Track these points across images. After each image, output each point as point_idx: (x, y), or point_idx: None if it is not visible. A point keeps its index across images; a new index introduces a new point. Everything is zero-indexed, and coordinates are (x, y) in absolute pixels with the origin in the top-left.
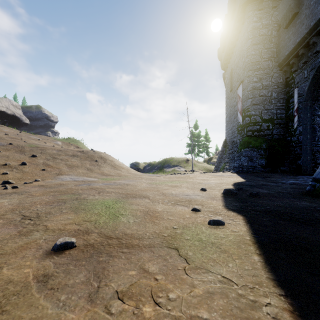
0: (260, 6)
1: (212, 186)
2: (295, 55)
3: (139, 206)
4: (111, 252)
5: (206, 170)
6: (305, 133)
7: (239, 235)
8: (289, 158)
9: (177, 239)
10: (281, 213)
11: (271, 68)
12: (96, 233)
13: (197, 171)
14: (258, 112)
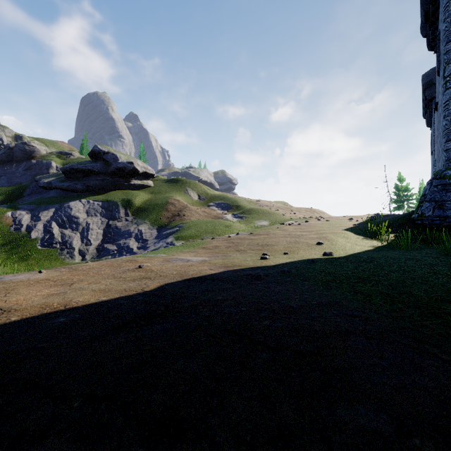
0: None
1: None
2: None
3: None
4: None
5: None
6: None
7: None
8: None
9: None
10: None
11: None
12: None
13: None
14: None
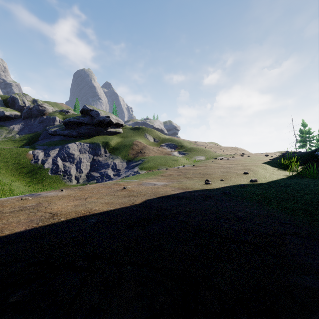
0: None
1: None
2: None
3: None
4: None
5: None
6: None
7: None
8: None
9: None
10: None
11: None
12: None
13: None
14: None
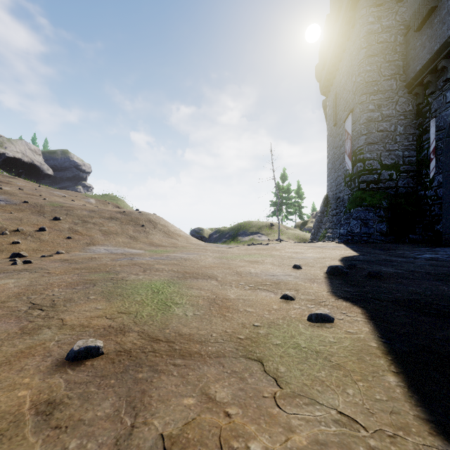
0: (379, 0)
1: (309, 262)
2: (431, 69)
3: (202, 291)
4: (157, 364)
5: (299, 240)
6: (447, 185)
7: (359, 340)
8: (423, 221)
9: (261, 345)
10: (421, 304)
11: (395, 90)
12: (136, 332)
13: (286, 240)
14: (375, 155)
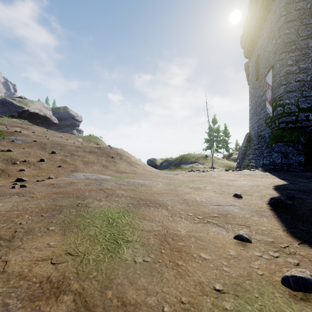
0: None
1: (246, 190)
2: None
3: (153, 224)
4: None
5: (227, 167)
6: None
7: None
8: None
9: None
10: None
11: (311, 47)
12: (73, 293)
13: (217, 168)
14: (293, 101)
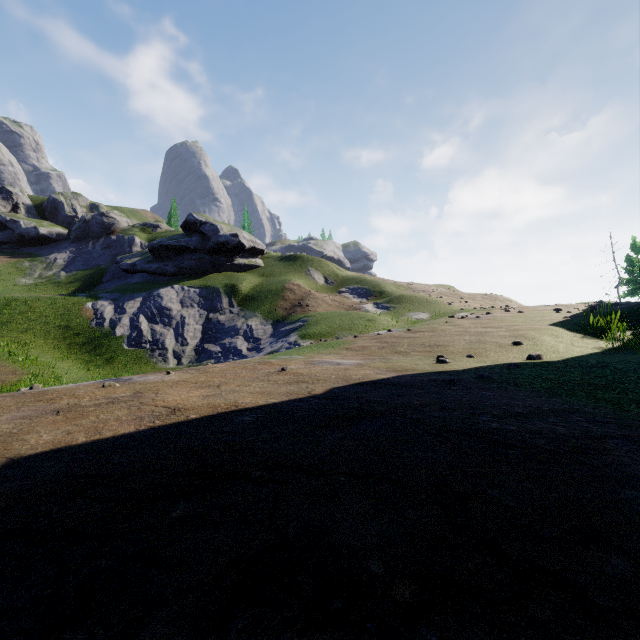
0: None
1: None
2: None
3: None
4: None
5: None
6: None
7: None
8: None
9: None
10: None
11: None
12: None
13: None
14: None
